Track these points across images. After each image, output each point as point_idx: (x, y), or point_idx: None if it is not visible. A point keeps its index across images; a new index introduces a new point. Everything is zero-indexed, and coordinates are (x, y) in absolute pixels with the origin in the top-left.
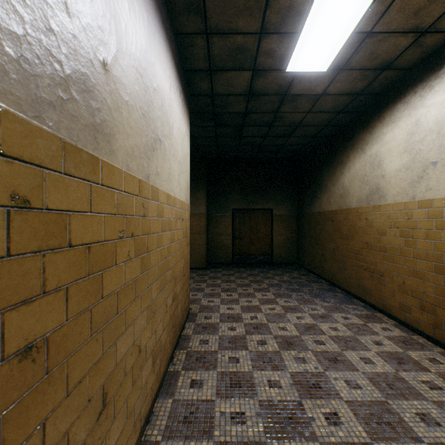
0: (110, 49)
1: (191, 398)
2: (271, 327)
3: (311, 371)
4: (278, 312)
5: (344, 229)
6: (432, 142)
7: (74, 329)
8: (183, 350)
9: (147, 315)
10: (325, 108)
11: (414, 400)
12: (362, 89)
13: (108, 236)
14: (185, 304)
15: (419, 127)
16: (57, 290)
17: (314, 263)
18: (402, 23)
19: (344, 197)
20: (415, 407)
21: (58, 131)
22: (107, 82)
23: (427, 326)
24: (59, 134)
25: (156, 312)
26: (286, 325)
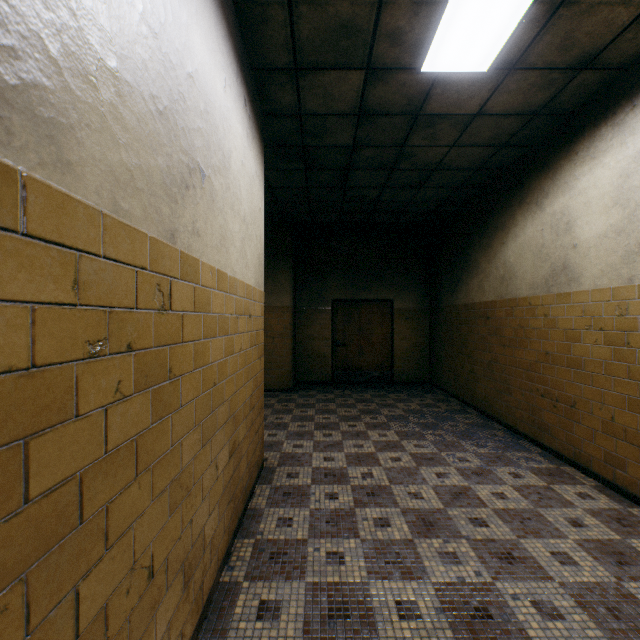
0: None
1: None
2: (396, 493)
3: (471, 581)
4: (406, 465)
5: (507, 330)
6: None
7: None
8: (248, 538)
9: (169, 499)
10: (479, 138)
11: None
12: (542, 105)
13: (50, 353)
14: (254, 454)
15: None
16: None
17: (457, 383)
18: None
19: (507, 280)
20: None
21: None
22: None
23: None
24: None
25: (193, 486)
26: (420, 488)
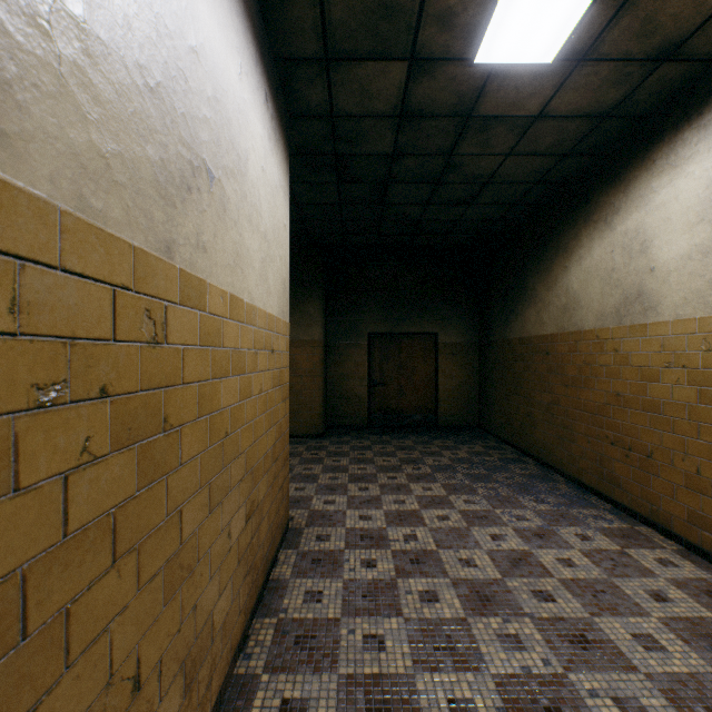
0: None
1: None
2: (445, 560)
3: (538, 672)
4: (455, 525)
5: (570, 368)
6: None
7: None
8: (269, 617)
9: (164, 584)
10: (539, 145)
11: None
12: (614, 105)
13: None
14: (278, 514)
15: None
16: None
17: (512, 428)
18: None
19: (570, 310)
20: None
21: None
22: None
23: None
24: None
25: (198, 563)
26: (472, 553)
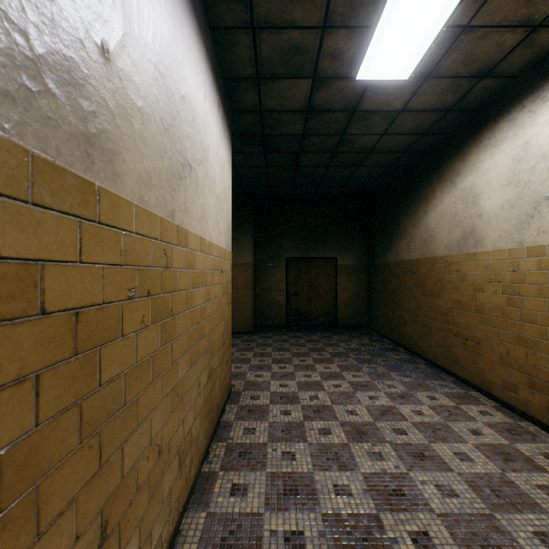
0: (112, 29)
1: (231, 510)
2: (336, 411)
3: (391, 472)
4: (345, 390)
5: (428, 283)
6: (547, 171)
7: (50, 438)
8: (222, 442)
9: (170, 401)
10: (404, 128)
11: (529, 513)
12: (453, 103)
13: (110, 295)
14: (225, 380)
15: (529, 152)
16: (19, 381)
17: (390, 327)
18: (510, 14)
19: (428, 242)
20: (531, 524)
21: (21, 137)
22: (108, 76)
23: (540, 410)
24: (23, 143)
25: (185, 396)
26: (355, 407)
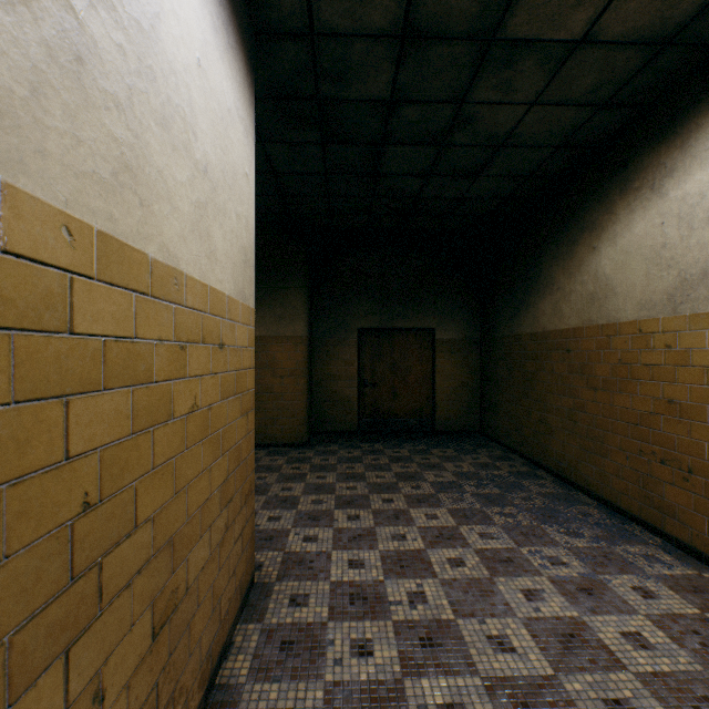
0: None
1: None
2: (469, 640)
3: None
4: (474, 575)
5: (600, 368)
6: None
7: None
8: None
9: None
10: (574, 90)
11: None
12: (683, 24)
13: None
14: (233, 577)
15: None
16: None
17: (521, 436)
18: None
19: (600, 299)
20: None
21: None
22: None
23: None
24: None
25: None
26: (504, 626)
